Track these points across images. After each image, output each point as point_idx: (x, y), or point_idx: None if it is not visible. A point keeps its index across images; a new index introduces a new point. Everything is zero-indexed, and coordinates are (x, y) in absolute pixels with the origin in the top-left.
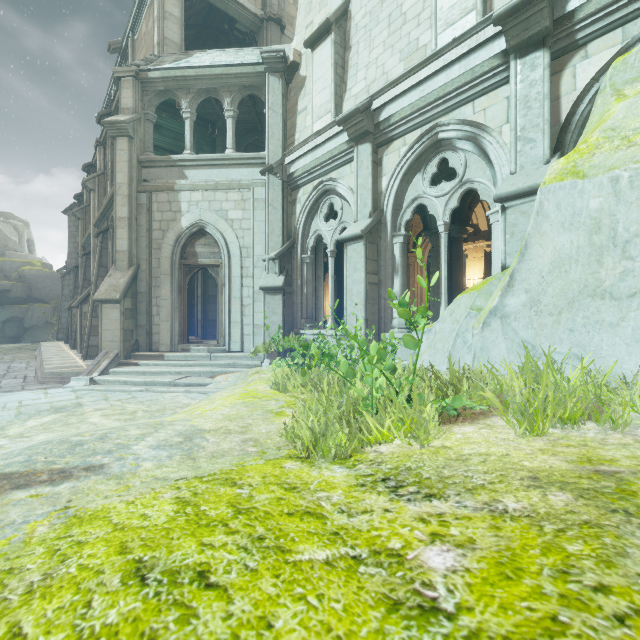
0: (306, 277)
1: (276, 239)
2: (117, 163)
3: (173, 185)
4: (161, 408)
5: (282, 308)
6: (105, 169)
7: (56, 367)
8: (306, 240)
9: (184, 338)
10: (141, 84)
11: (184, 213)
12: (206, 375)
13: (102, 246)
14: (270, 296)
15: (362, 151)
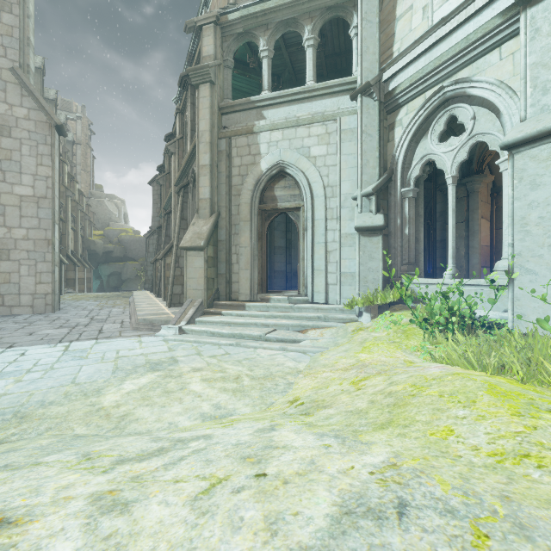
0: (407, 215)
1: (371, 171)
2: (200, 111)
3: (252, 127)
4: (267, 373)
5: (382, 252)
6: (183, 134)
7: (147, 314)
8: (407, 170)
9: (263, 287)
10: (221, 30)
11: (263, 155)
12: (295, 329)
13: (183, 200)
14: (366, 238)
15: (538, 13)
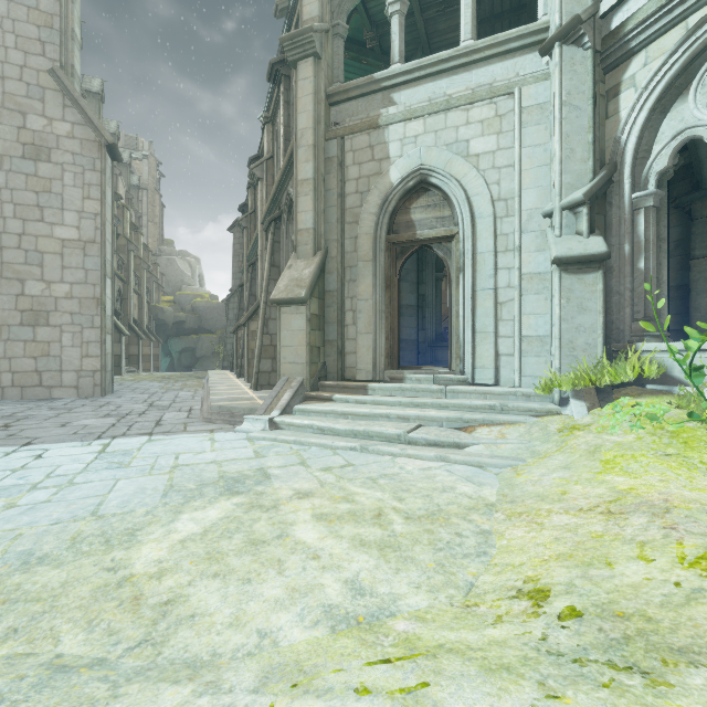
0: (644, 237)
1: (578, 167)
2: (298, 100)
3: (376, 118)
4: (431, 507)
5: (602, 298)
6: (273, 152)
7: (224, 398)
8: (643, 162)
9: (392, 360)
10: None
11: (394, 159)
12: (452, 425)
13: (274, 239)
14: (573, 276)
15: None
